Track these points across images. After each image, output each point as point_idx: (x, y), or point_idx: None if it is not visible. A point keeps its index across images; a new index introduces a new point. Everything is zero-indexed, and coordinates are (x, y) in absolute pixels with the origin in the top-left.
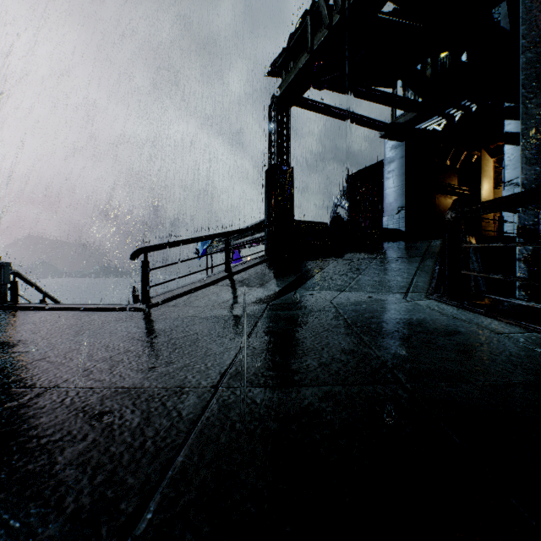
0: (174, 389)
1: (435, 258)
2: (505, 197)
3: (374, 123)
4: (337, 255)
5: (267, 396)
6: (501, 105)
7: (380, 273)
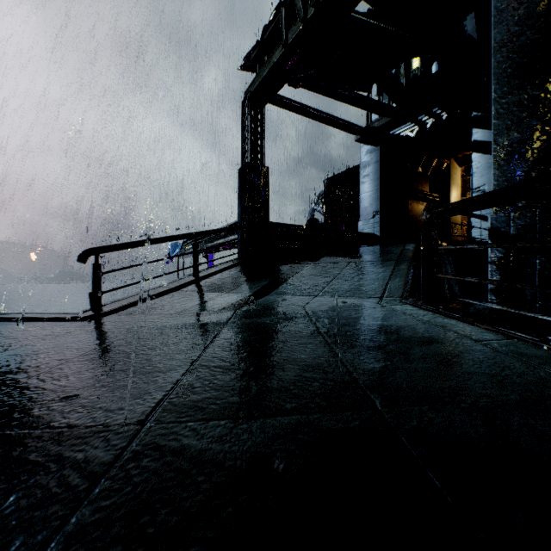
0: (84, 429)
1: (409, 261)
2: (482, 195)
3: (349, 126)
4: (312, 259)
5: (206, 434)
6: (469, 114)
7: (355, 277)
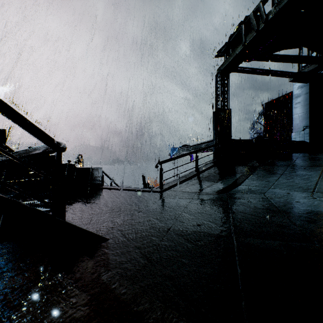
0: (215, 234)
1: None
2: None
3: (284, 74)
4: (262, 162)
5: (255, 242)
6: None
7: (293, 177)
